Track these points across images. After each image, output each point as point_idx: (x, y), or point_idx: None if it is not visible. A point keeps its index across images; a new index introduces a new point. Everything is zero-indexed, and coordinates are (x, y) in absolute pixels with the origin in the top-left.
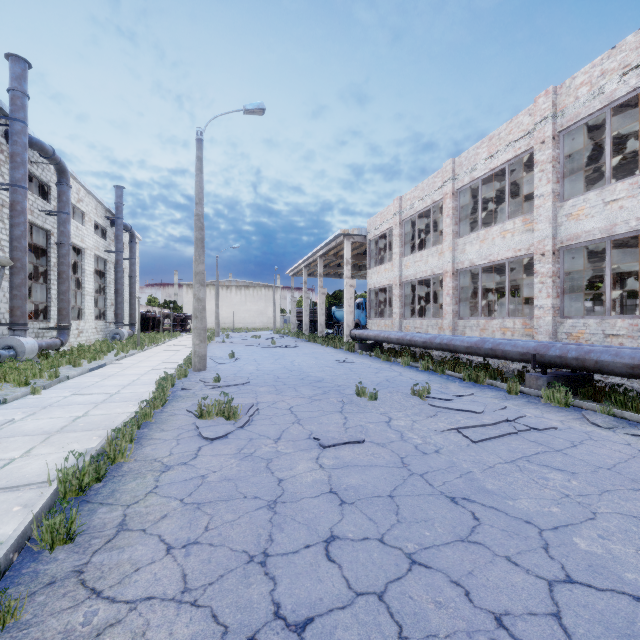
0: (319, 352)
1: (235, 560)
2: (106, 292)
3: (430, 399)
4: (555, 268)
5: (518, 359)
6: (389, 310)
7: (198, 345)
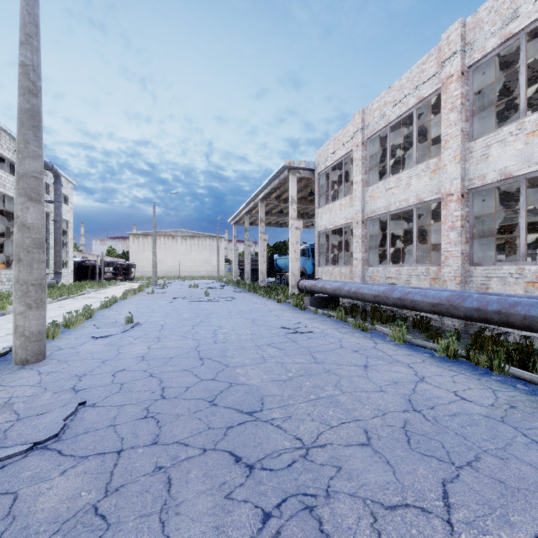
0: (259, 309)
1: None
2: None
3: None
4: None
5: None
6: (341, 256)
7: (22, 314)
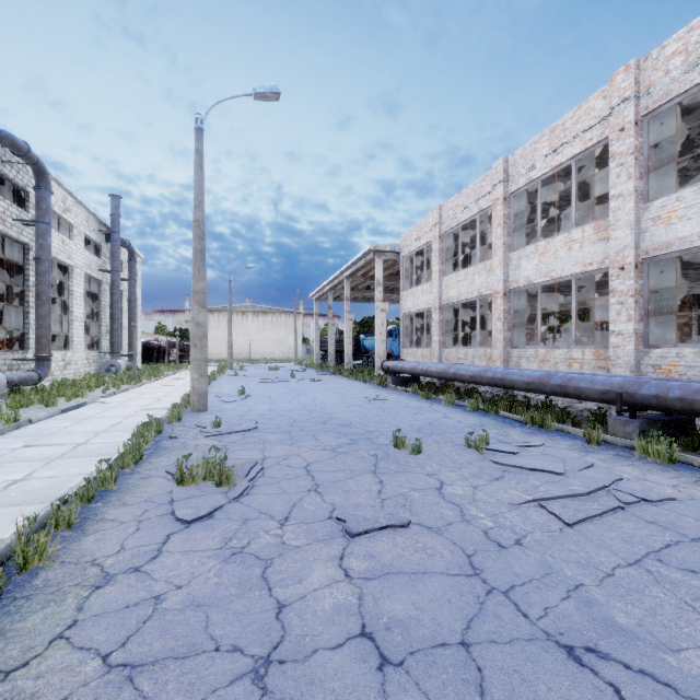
0: (346, 387)
1: None
2: (100, 317)
3: (489, 451)
4: (638, 285)
5: (597, 398)
6: (426, 338)
7: (197, 380)
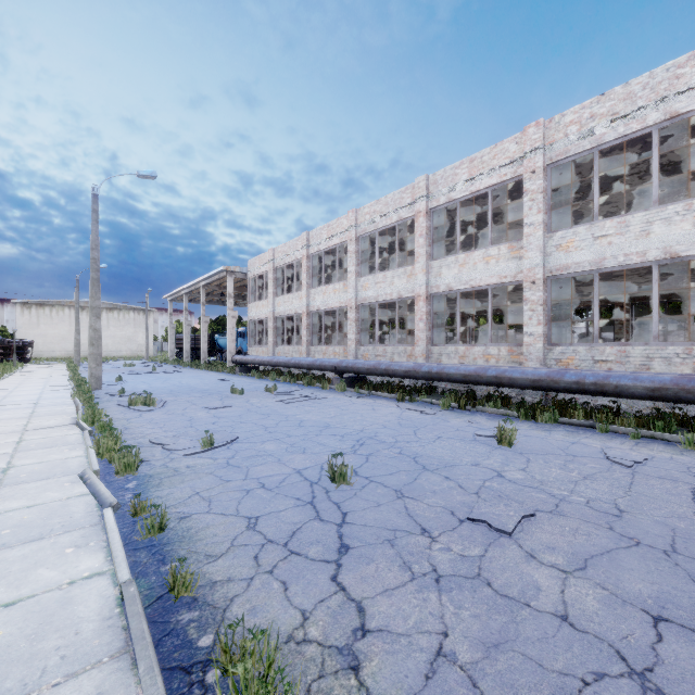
0: (203, 375)
1: (180, 427)
2: None
3: (277, 393)
4: (357, 316)
5: (331, 370)
6: (268, 339)
7: (95, 368)
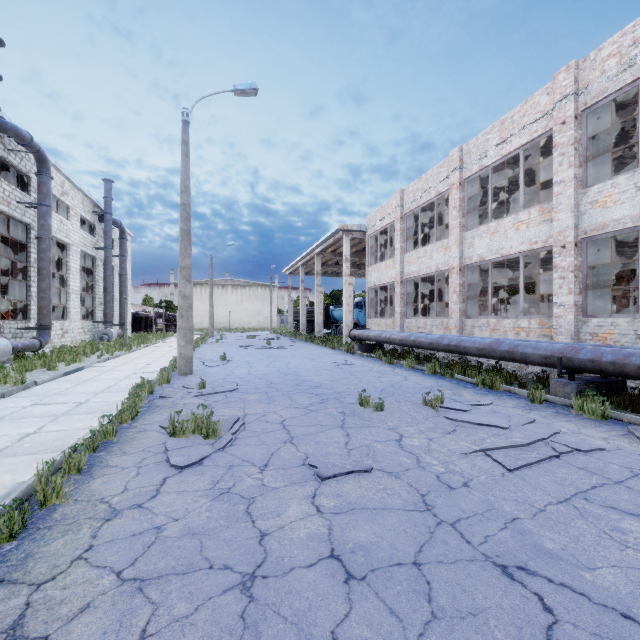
0: (316, 353)
1: None
2: (94, 290)
3: (444, 409)
4: (578, 261)
5: (540, 363)
6: (390, 309)
7: (184, 347)
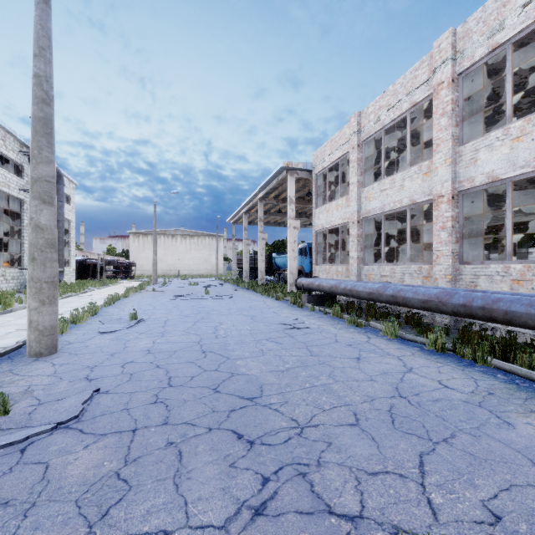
0: (258, 306)
1: None
2: (22, 236)
3: None
4: None
5: None
6: (338, 255)
7: (36, 310)
